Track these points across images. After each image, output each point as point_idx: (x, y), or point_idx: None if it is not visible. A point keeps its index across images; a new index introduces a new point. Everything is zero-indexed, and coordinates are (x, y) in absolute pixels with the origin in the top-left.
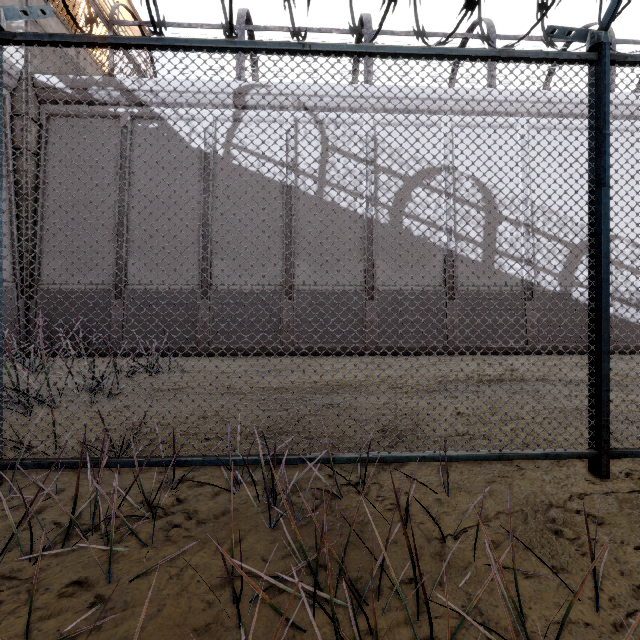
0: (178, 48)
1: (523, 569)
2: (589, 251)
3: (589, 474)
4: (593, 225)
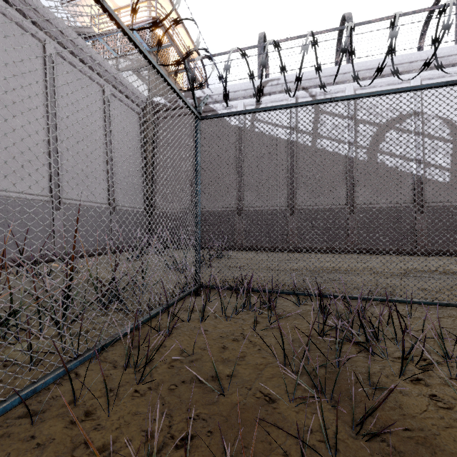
0: (271, 110)
1: (452, 342)
2: None
3: None
4: None
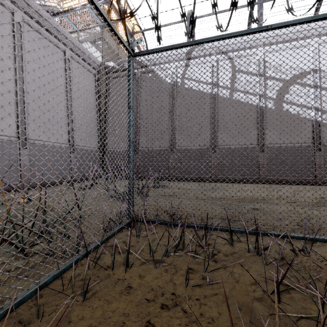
0: (203, 43)
1: None
2: None
3: None
4: None
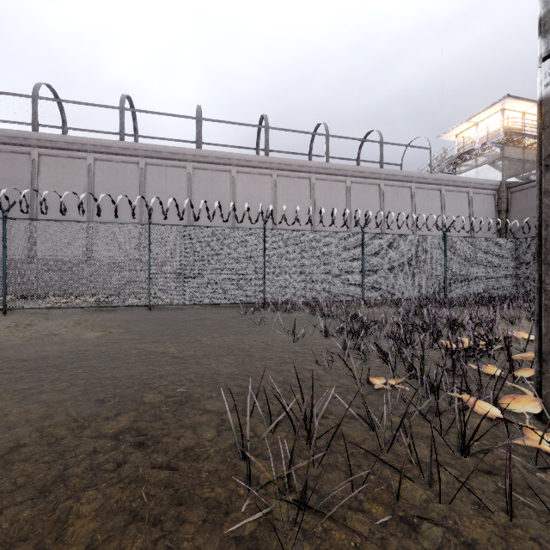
0: None
1: None
2: None
3: None
4: None
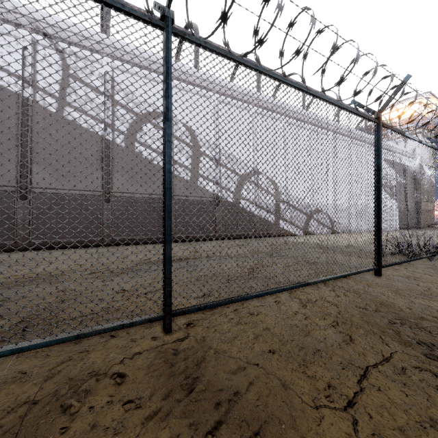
0: None
1: None
2: (163, 167)
3: (161, 331)
4: (164, 148)
